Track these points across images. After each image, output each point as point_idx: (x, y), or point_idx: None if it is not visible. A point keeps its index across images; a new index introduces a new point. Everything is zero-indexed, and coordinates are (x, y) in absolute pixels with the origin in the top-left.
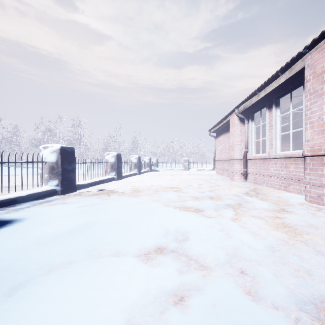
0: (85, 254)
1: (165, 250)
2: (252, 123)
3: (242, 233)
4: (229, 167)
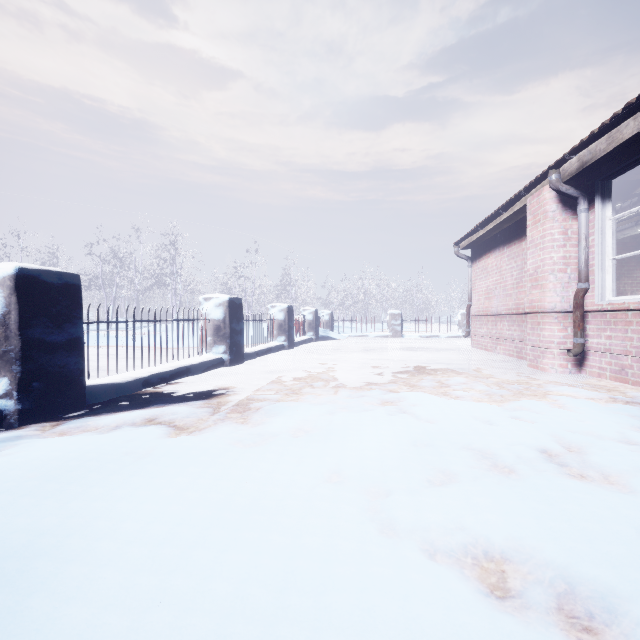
0: None
1: None
2: (603, 207)
3: None
4: (515, 333)
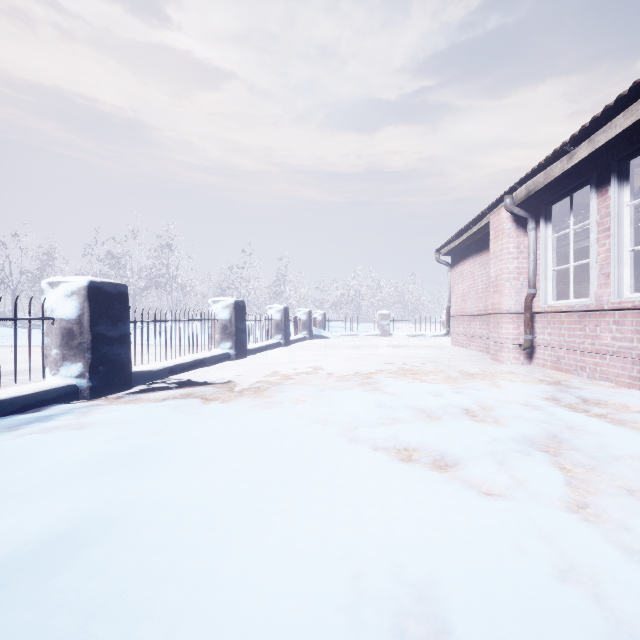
0: None
1: None
2: (546, 227)
3: None
4: (484, 331)
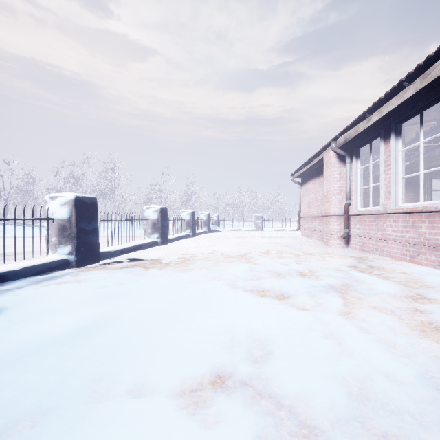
0: (79, 390)
1: (229, 380)
2: (357, 162)
3: (366, 345)
4: (321, 227)
